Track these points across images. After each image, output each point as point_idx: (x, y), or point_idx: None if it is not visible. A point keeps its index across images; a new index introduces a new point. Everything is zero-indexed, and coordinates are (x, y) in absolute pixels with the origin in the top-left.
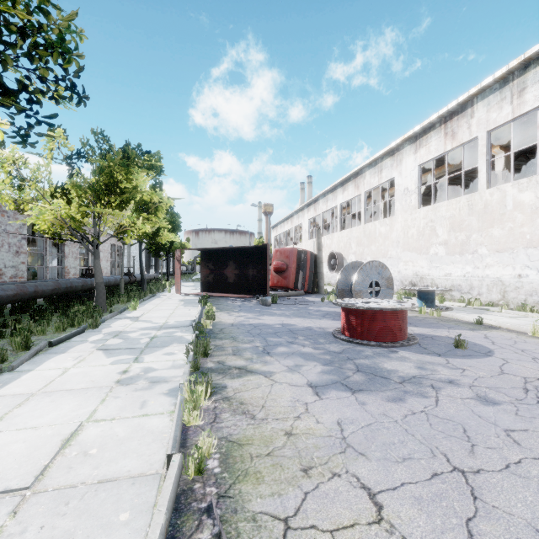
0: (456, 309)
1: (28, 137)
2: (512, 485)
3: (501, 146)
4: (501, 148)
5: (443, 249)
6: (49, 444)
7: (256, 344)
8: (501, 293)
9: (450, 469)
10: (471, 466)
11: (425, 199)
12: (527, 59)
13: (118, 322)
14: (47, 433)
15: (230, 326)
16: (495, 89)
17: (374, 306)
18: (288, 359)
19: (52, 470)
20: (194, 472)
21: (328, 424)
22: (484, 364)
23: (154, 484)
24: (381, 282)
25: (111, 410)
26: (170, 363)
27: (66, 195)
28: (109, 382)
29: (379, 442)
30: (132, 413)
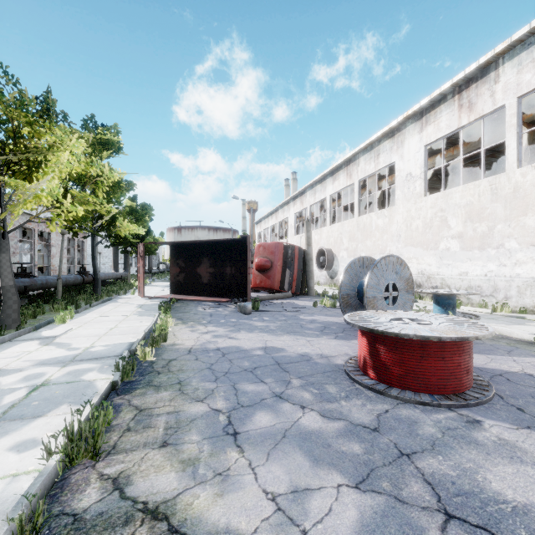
0: (483, 317)
1: None
2: None
3: (524, 122)
4: (524, 124)
5: (457, 243)
6: None
7: (216, 402)
8: None
9: None
10: None
11: None
12: None
13: (16, 347)
14: None
15: (185, 354)
16: (529, 44)
17: (426, 333)
18: (275, 459)
19: None
20: None
21: None
22: None
23: None
24: (399, 285)
25: None
26: None
27: None
28: None
29: None
30: None
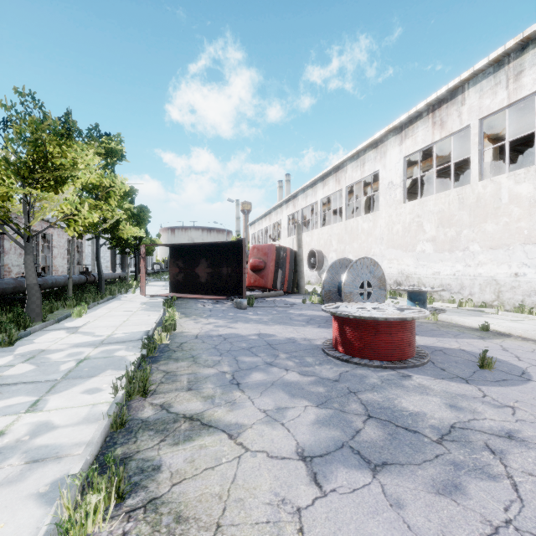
0: (449, 311)
1: None
2: None
3: (489, 139)
4: (489, 140)
5: (431, 246)
6: None
7: (223, 367)
8: (495, 293)
9: None
10: None
11: None
12: (526, 38)
13: (48, 335)
14: None
15: (193, 338)
16: (489, 73)
17: (377, 316)
18: (266, 395)
19: None
20: None
21: None
22: (532, 395)
23: None
24: (372, 282)
25: None
26: (85, 411)
27: None
28: None
29: None
30: None
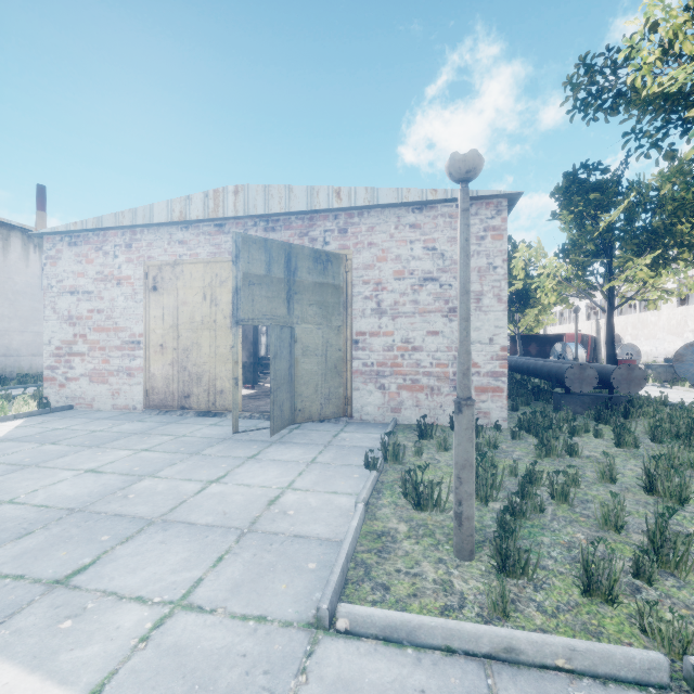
0: None
1: None
2: None
3: None
4: None
5: (691, 335)
6: None
7: None
8: None
9: None
10: None
11: None
12: None
13: None
14: None
15: None
16: None
17: (620, 359)
18: None
19: None
20: None
21: None
22: None
23: None
24: (633, 353)
25: None
26: None
27: None
28: None
29: None
30: None
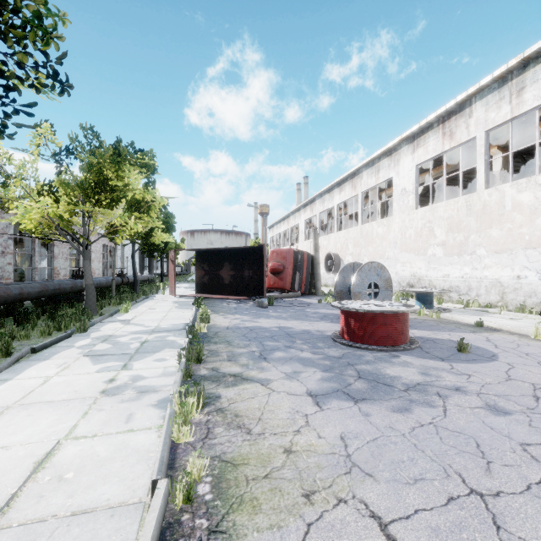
0: (455, 311)
1: (5, 128)
2: (537, 511)
3: (499, 147)
4: (499, 149)
5: (441, 250)
6: (19, 467)
7: (252, 348)
8: (500, 294)
9: (466, 492)
10: (489, 487)
11: (422, 200)
12: (526, 58)
13: (108, 325)
14: (19, 454)
15: (225, 329)
16: (494, 89)
17: (375, 309)
18: (286, 365)
19: (20, 500)
20: (182, 500)
21: (330, 439)
22: (490, 369)
23: (136, 516)
24: (379, 283)
25: (93, 425)
26: (161, 370)
27: (54, 193)
28: (94, 393)
29: (387, 460)
30: (116, 429)
